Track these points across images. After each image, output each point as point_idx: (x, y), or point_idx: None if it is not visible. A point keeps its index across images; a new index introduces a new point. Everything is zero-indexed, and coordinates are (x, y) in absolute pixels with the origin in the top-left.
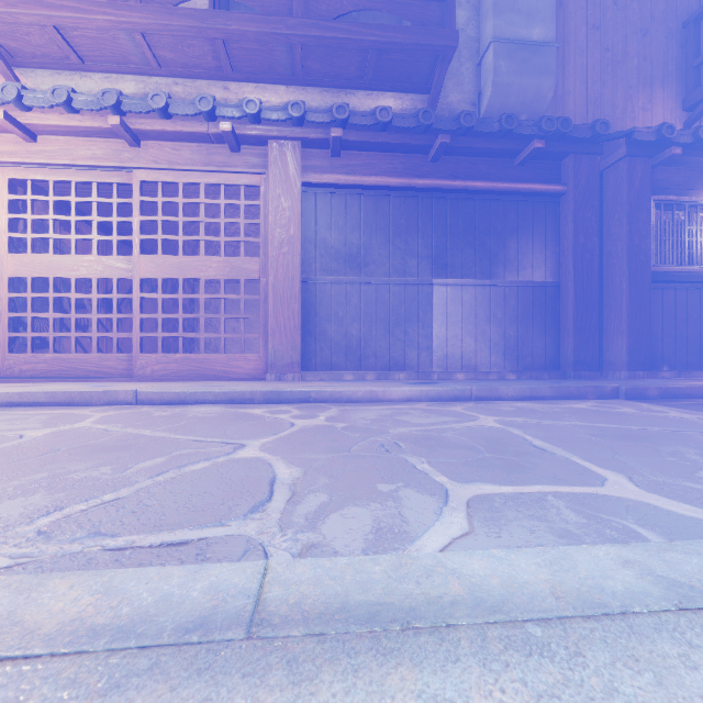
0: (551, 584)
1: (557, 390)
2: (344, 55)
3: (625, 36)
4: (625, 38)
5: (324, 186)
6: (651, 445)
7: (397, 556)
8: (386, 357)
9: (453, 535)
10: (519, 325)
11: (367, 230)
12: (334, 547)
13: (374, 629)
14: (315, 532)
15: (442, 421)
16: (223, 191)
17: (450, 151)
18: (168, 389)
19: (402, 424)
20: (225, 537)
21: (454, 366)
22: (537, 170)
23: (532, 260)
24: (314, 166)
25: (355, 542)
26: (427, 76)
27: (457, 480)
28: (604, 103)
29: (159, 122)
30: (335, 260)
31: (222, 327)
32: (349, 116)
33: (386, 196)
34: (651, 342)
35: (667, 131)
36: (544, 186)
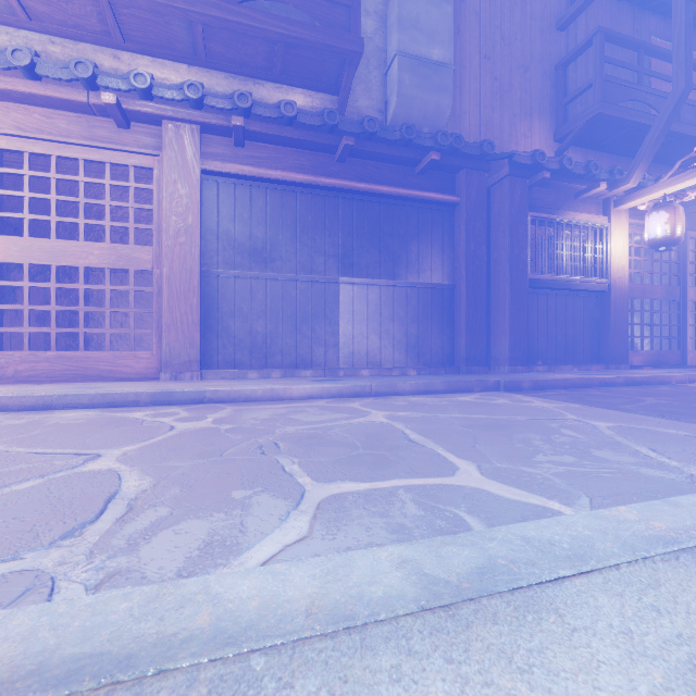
0: (312, 599)
1: (448, 384)
2: (250, 42)
3: (510, 70)
4: (510, 72)
5: (227, 175)
6: (509, 433)
7: (160, 586)
8: (293, 354)
9: (287, 542)
10: (419, 324)
11: (273, 224)
12: (145, 572)
13: (56, 695)
14: (132, 555)
15: (334, 418)
16: (108, 170)
17: (356, 153)
18: (29, 392)
19: (292, 423)
20: (8, 575)
21: (360, 363)
22: (435, 180)
23: (431, 264)
24: (216, 153)
25: (173, 562)
26: (336, 78)
27: (320, 480)
28: (494, 127)
29: (24, 82)
30: (239, 254)
31: (107, 322)
32: (253, 106)
33: (293, 191)
34: (529, 340)
35: (540, 157)
36: (441, 195)
